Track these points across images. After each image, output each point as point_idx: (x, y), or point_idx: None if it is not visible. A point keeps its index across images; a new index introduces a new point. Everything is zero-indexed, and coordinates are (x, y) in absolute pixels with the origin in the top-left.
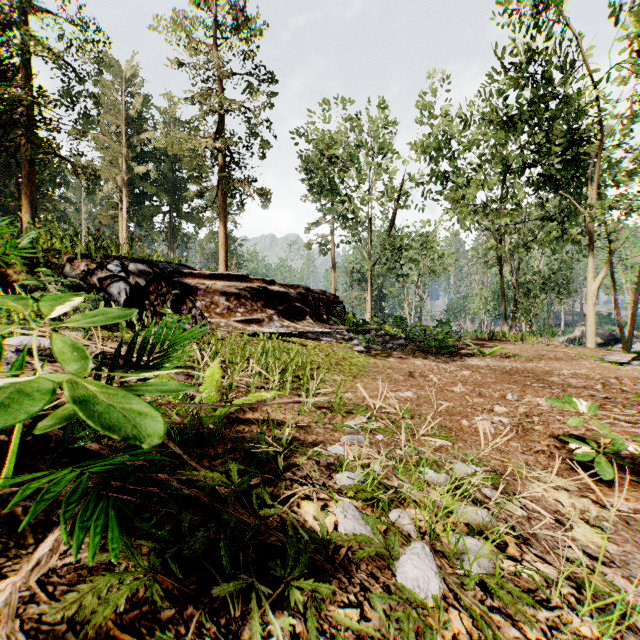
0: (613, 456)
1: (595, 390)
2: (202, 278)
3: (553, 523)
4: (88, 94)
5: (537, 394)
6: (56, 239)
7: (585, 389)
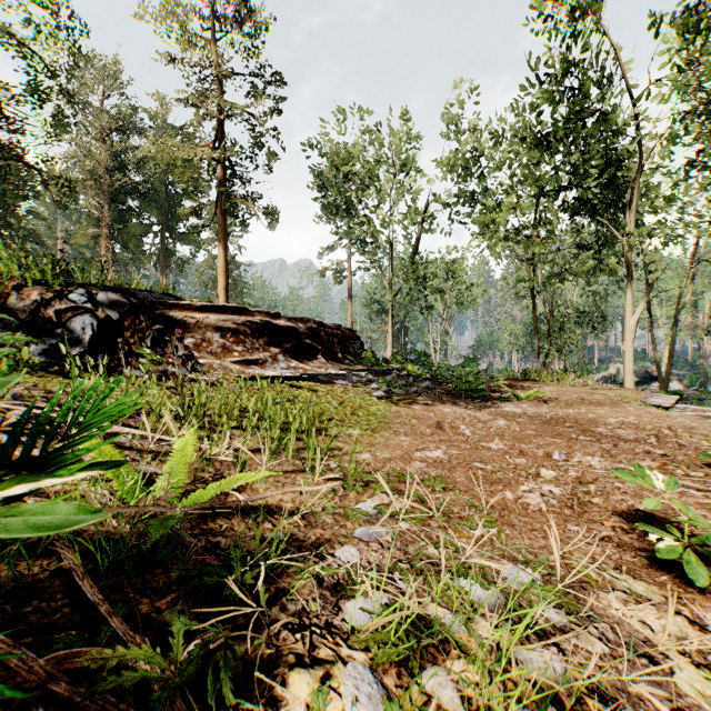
0: (703, 550)
1: (650, 444)
2: (191, 310)
3: (646, 664)
4: (60, 90)
5: (587, 451)
6: (3, 261)
7: (638, 443)
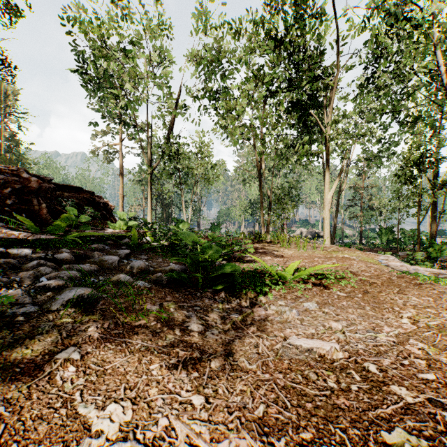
0: None
1: None
2: None
3: None
4: None
5: None
6: None
7: None
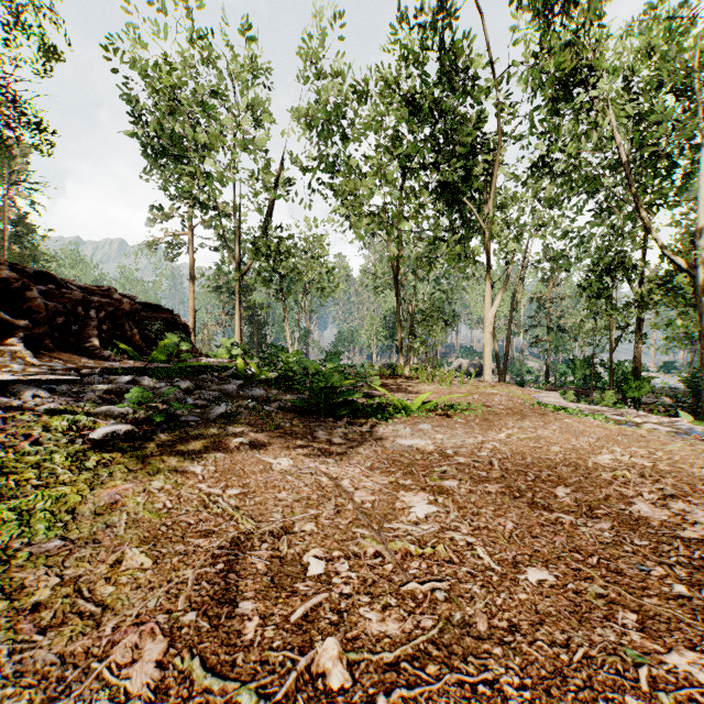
0: None
1: None
2: None
3: None
4: None
5: None
6: None
7: None
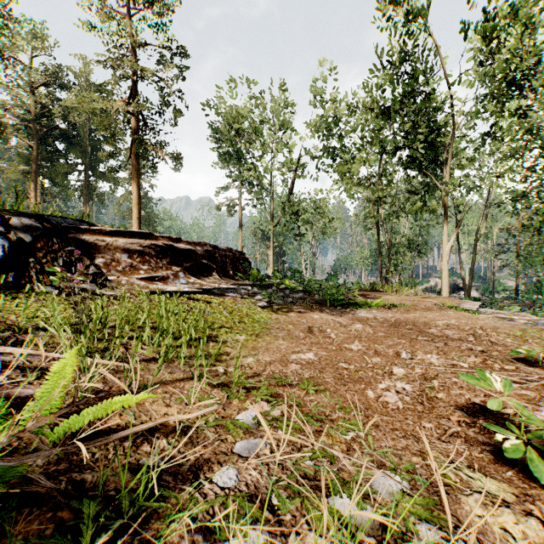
0: (539, 445)
1: (470, 342)
2: (102, 234)
3: None
4: None
5: (426, 350)
6: None
7: (462, 341)
